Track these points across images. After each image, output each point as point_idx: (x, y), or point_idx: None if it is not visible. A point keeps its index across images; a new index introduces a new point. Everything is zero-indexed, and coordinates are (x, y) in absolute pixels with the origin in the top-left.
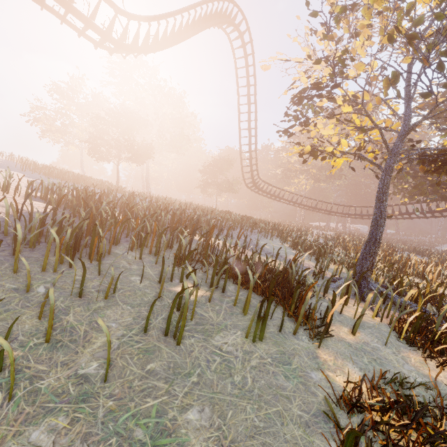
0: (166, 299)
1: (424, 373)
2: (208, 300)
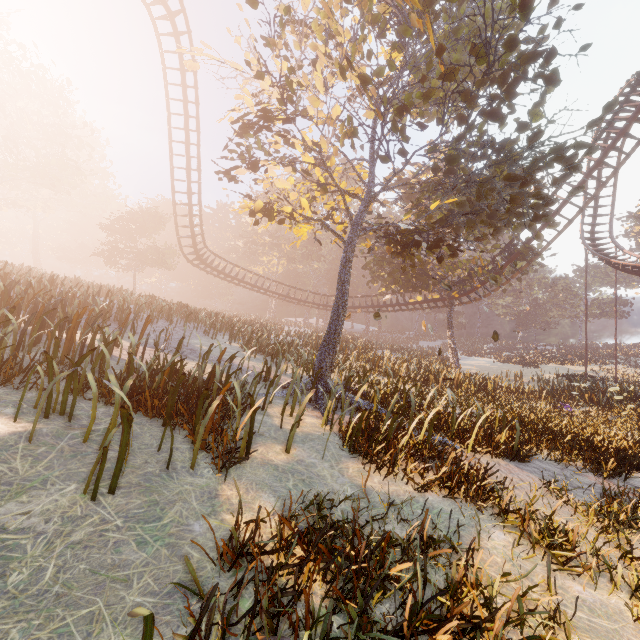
0: None
1: (359, 483)
2: (24, 439)
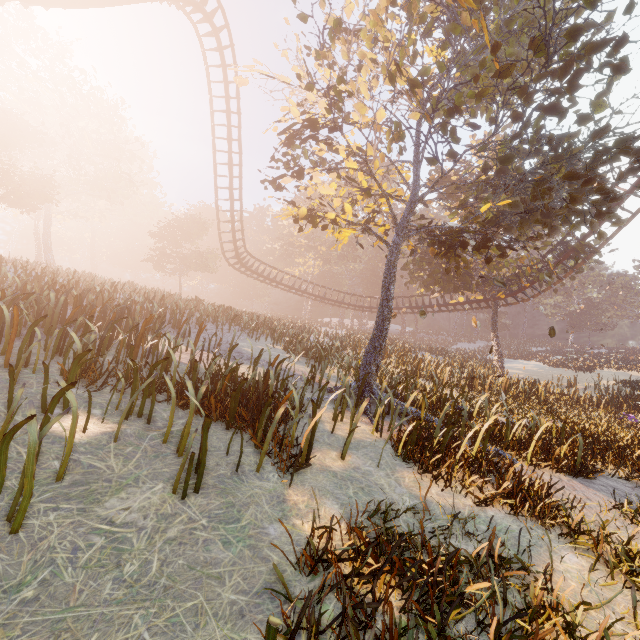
0: (15, 448)
1: (417, 493)
2: (114, 439)
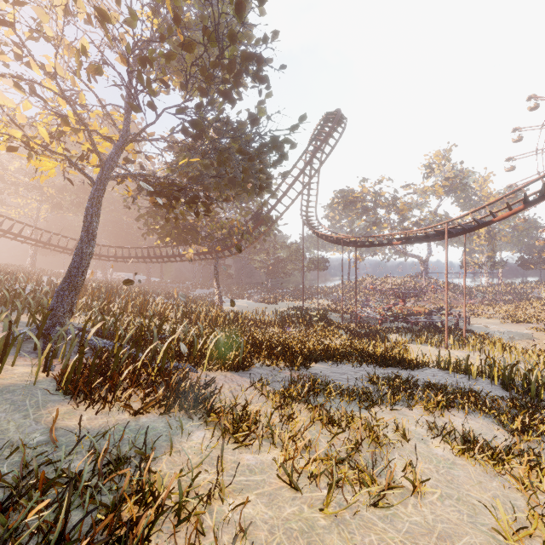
0: None
1: (59, 425)
2: None
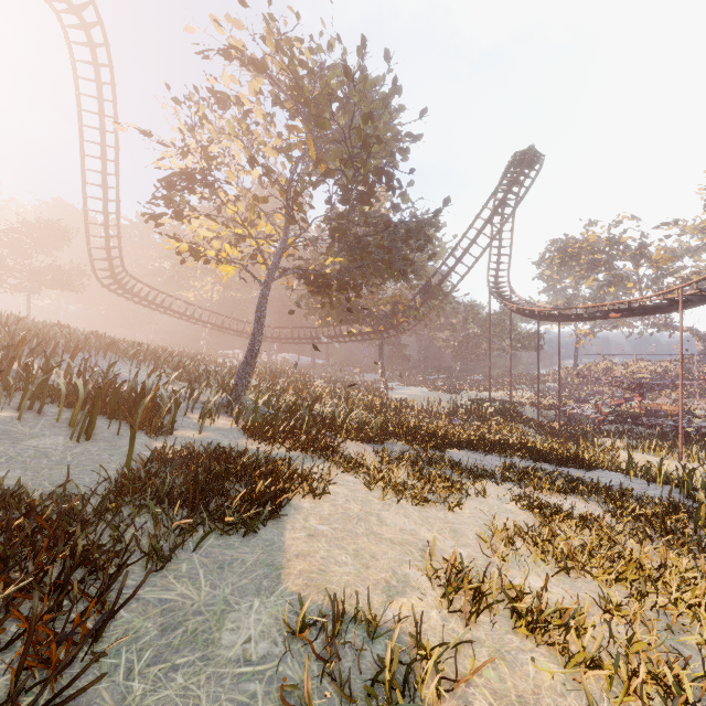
0: None
1: (247, 447)
2: (16, 420)
